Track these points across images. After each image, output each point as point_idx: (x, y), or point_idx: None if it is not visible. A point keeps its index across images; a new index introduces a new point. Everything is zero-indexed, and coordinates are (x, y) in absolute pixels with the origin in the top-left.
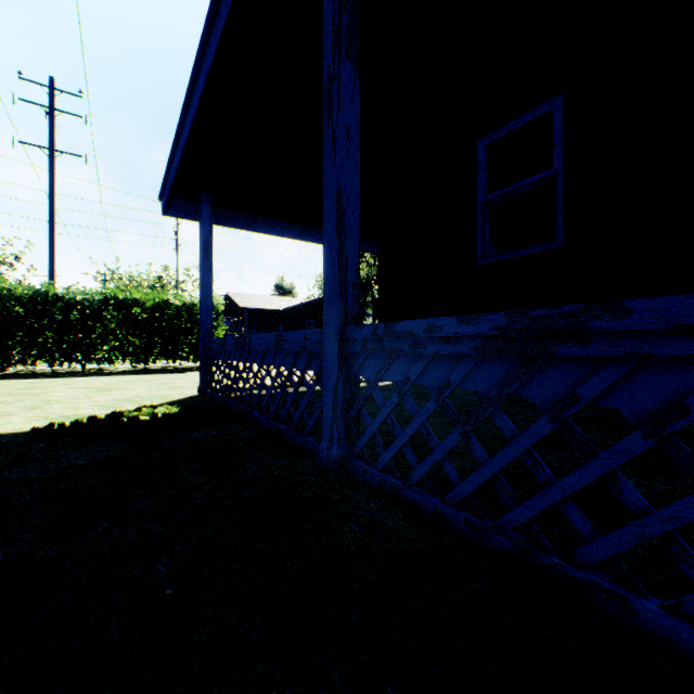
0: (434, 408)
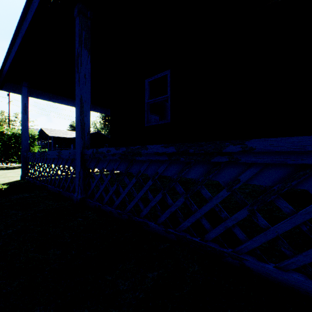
0: (110, 177)
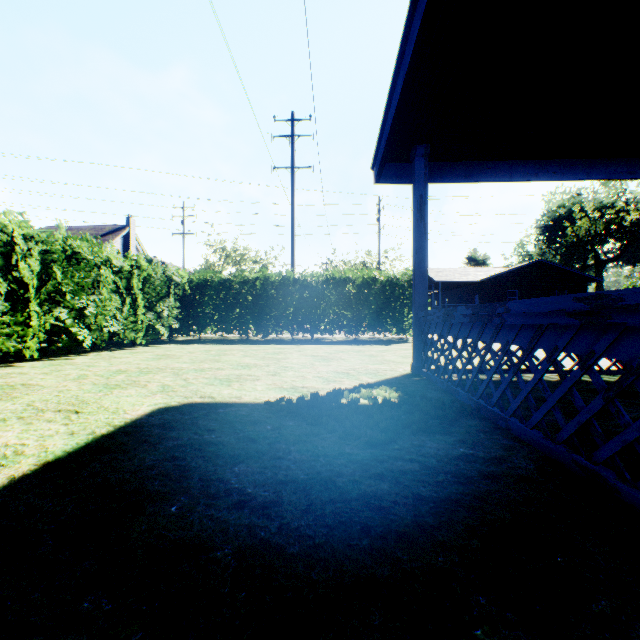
0: None
